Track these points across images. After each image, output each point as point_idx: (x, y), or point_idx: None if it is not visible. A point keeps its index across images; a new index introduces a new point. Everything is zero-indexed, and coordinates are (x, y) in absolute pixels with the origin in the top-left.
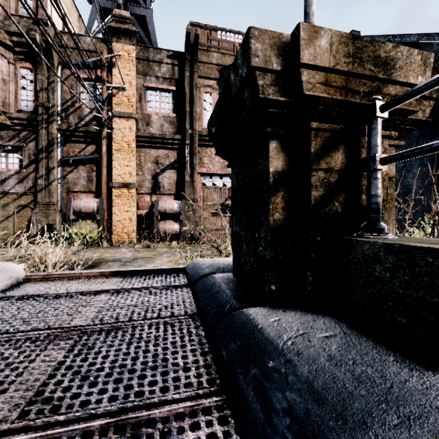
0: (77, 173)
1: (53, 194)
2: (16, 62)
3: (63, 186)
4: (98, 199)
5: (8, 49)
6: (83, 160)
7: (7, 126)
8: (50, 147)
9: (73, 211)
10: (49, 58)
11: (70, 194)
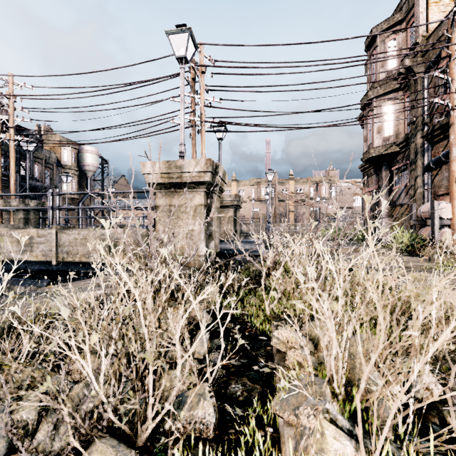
0: (440, 174)
1: (417, 201)
2: (404, 96)
3: (431, 192)
4: (441, 201)
5: (398, 90)
6: (440, 159)
7: (399, 152)
8: (415, 158)
9: (419, 217)
10: (413, 76)
11: (437, 198)
